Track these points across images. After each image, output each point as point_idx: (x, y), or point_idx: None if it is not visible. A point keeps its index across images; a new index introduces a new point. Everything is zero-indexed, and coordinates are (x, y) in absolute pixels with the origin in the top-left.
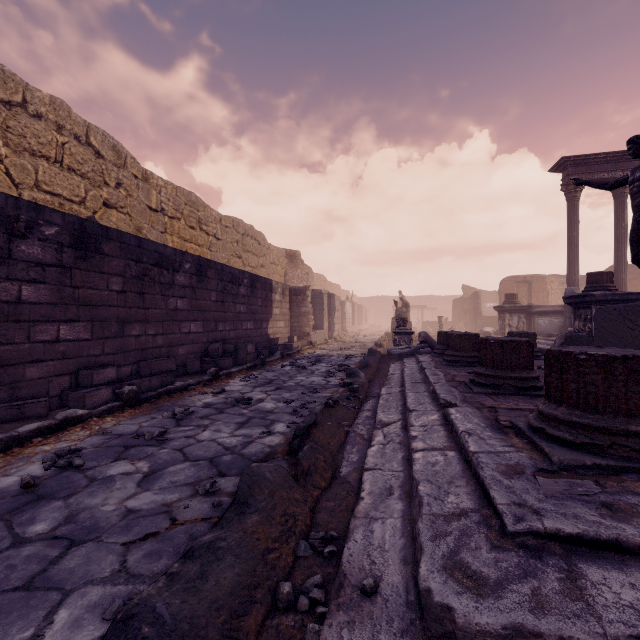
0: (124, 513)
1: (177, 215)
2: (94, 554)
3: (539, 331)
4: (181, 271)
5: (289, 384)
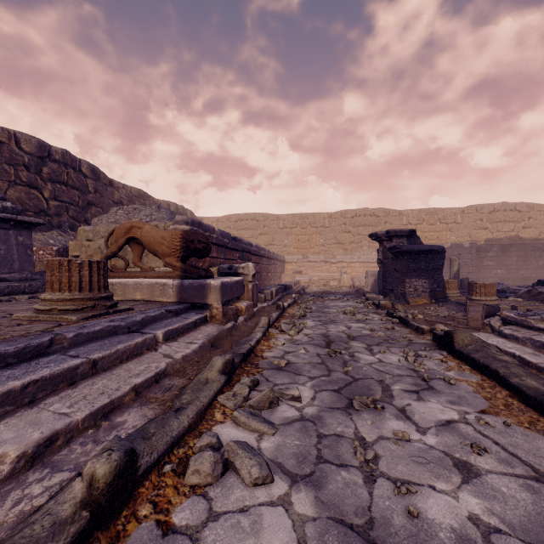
0: None
1: None
2: None
3: None
4: None
5: None
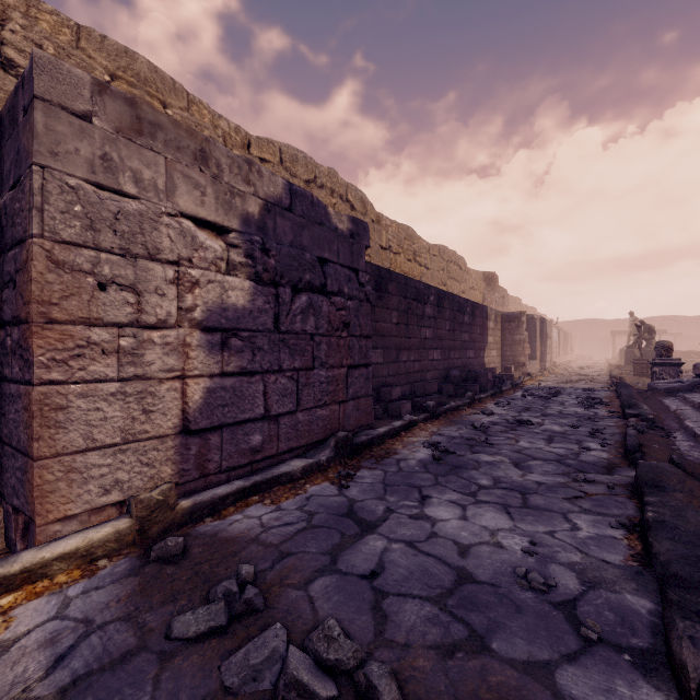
0: (535, 483)
1: (399, 250)
2: (548, 500)
3: None
4: (428, 303)
5: (551, 412)
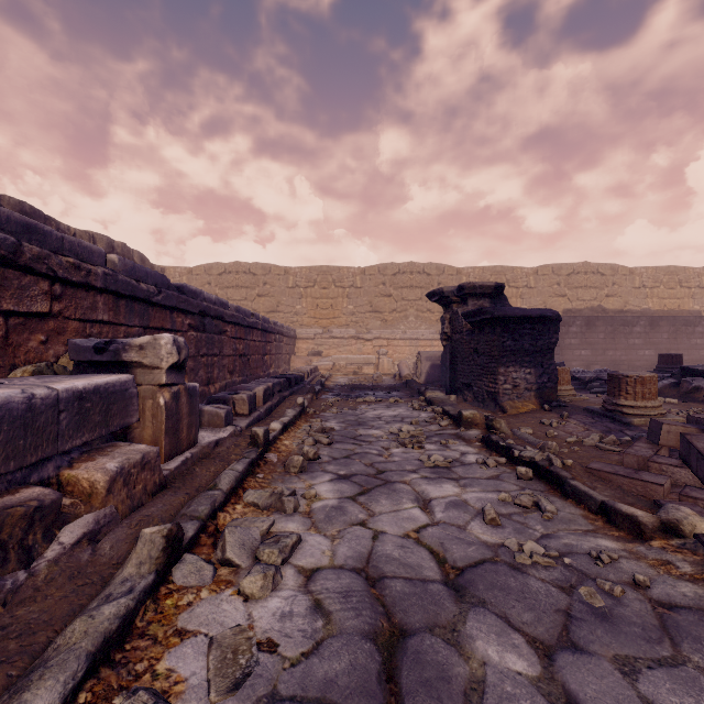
0: None
1: (656, 285)
2: None
3: None
4: (637, 326)
5: None
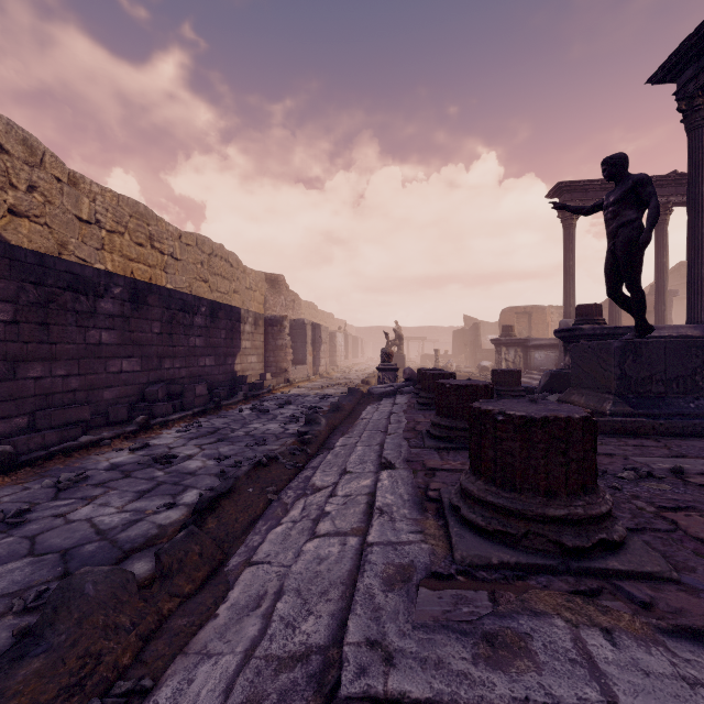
0: None
1: (119, 229)
2: None
3: (535, 366)
4: (108, 297)
5: (237, 434)
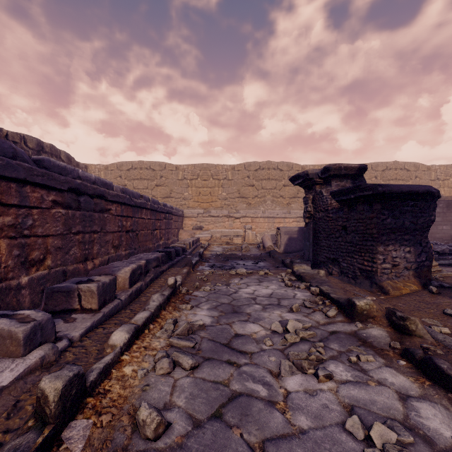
0: None
1: (446, 178)
2: None
3: None
4: (437, 207)
5: None
